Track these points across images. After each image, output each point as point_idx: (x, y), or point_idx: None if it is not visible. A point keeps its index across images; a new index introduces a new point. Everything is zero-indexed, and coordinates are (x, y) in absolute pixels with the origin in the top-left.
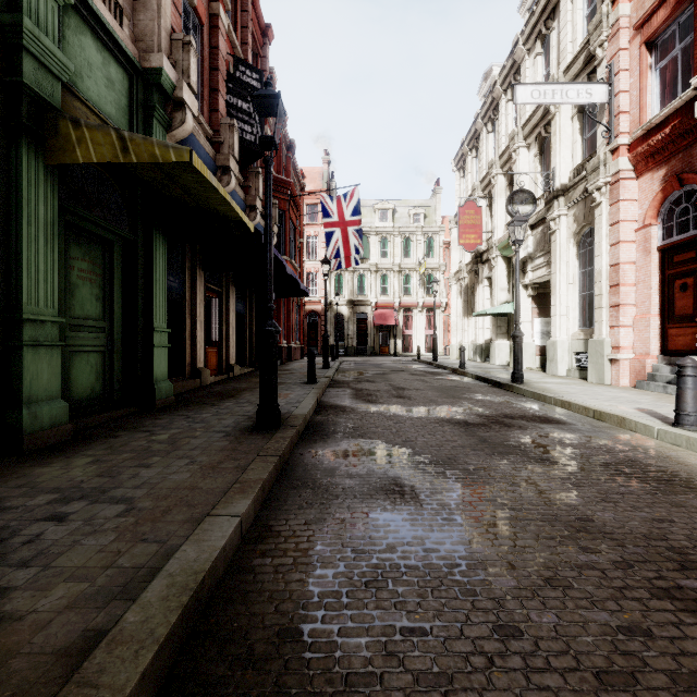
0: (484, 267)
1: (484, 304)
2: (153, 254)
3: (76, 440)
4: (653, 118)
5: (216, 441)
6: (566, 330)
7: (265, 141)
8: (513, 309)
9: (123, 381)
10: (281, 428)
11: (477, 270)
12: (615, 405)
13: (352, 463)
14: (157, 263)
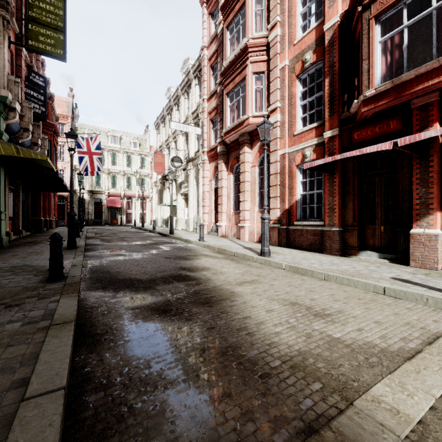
0: (167, 182)
1: (167, 200)
2: (0, 178)
3: None
4: (211, 146)
5: None
6: (193, 214)
7: (71, 149)
8: (177, 204)
9: None
10: (78, 248)
11: (164, 183)
12: (193, 238)
13: (107, 253)
14: (2, 181)
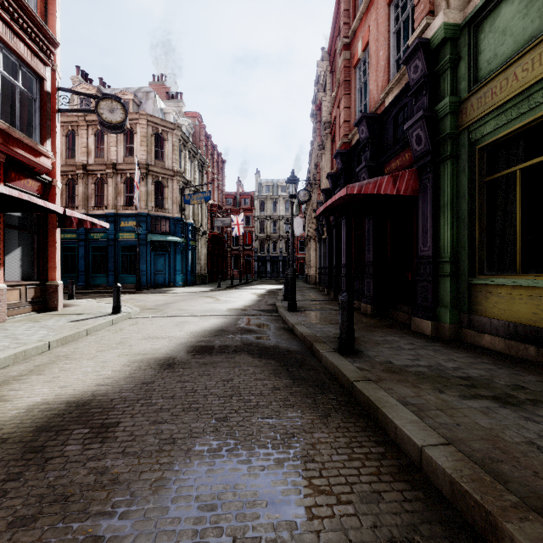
0: None
1: None
2: None
3: None
4: None
5: None
6: None
7: None
8: None
9: None
10: None
11: None
12: None
13: None
14: None
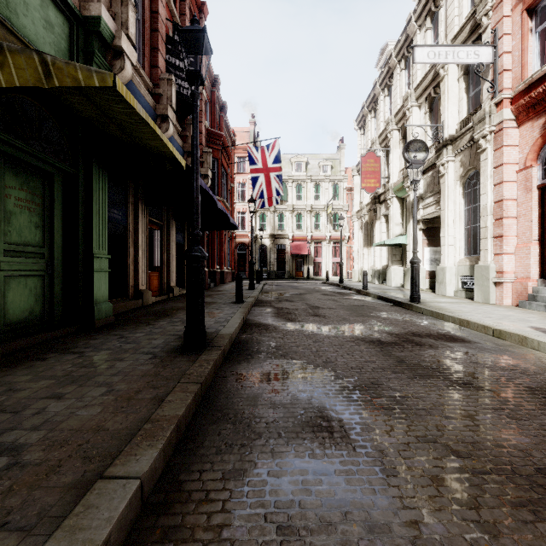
0: (381, 206)
1: (381, 236)
2: (92, 187)
3: (2, 363)
4: (535, 73)
5: (140, 364)
6: (454, 257)
7: (191, 74)
8: (407, 241)
9: (64, 303)
10: (207, 349)
11: (376, 209)
12: (510, 324)
13: (275, 388)
14: (97, 195)
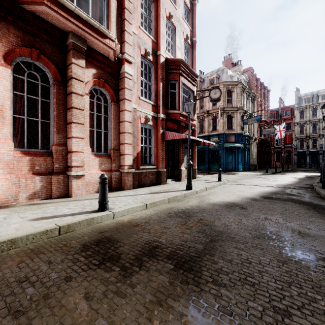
0: None
1: None
2: None
3: None
4: None
5: None
6: None
7: None
8: None
9: None
10: None
11: None
12: (21, 225)
13: None
14: None
